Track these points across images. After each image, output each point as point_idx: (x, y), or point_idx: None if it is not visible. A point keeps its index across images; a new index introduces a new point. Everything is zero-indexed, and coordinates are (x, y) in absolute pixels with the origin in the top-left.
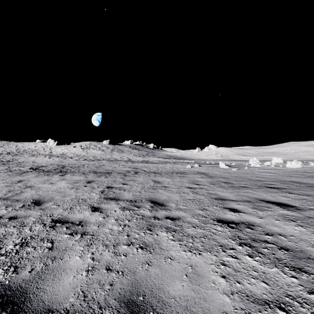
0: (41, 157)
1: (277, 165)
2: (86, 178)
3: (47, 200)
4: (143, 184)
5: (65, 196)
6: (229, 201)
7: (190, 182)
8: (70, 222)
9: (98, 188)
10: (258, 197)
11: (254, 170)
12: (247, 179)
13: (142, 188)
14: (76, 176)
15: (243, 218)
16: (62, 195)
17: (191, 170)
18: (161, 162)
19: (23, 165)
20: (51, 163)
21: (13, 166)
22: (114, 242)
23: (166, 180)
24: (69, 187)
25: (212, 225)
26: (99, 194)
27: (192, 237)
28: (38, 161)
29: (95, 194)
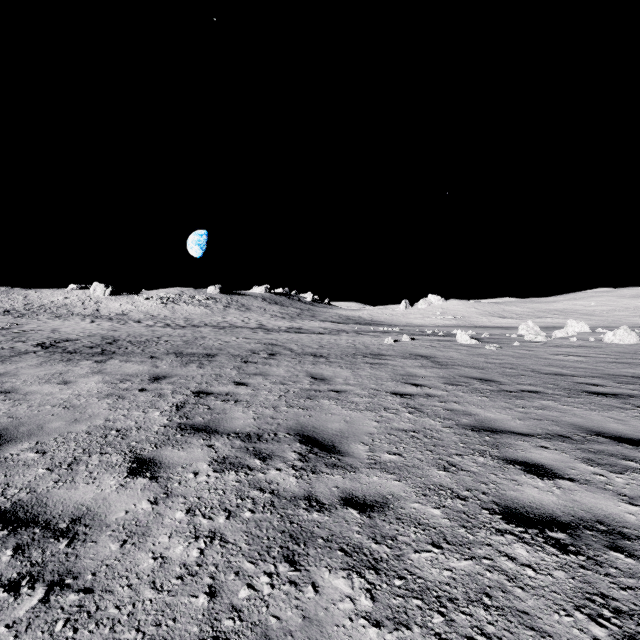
0: (75, 321)
1: (582, 338)
2: (153, 369)
3: (23, 435)
4: (286, 384)
5: (79, 420)
6: (511, 436)
7: (398, 378)
8: (44, 520)
9: (172, 396)
10: (582, 423)
11: (536, 348)
12: (529, 372)
13: (281, 395)
14: (133, 363)
15: (576, 501)
16: (71, 417)
17: (394, 348)
18: (328, 331)
19: (27, 337)
20: (91, 333)
21: (2, 339)
22: (150, 635)
23: (339, 373)
24: (102, 393)
25: (494, 535)
26: (170, 414)
27: (440, 600)
28: (64, 328)
29: (160, 414)
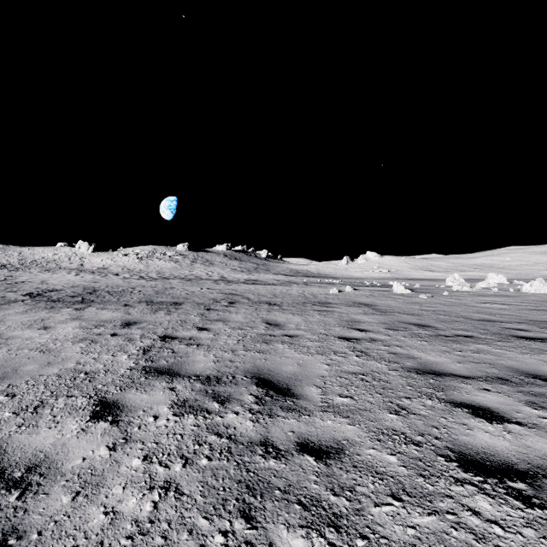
0: (62, 274)
1: (502, 288)
2: (126, 316)
3: None
4: (244, 329)
5: (52, 363)
6: (454, 379)
7: (344, 324)
8: None
9: (140, 340)
10: (517, 366)
11: (464, 297)
12: (460, 318)
13: (239, 339)
14: (108, 310)
15: (529, 446)
16: (45, 360)
17: (339, 297)
18: (280, 283)
19: (18, 287)
20: (74, 284)
21: None
22: None
23: (291, 319)
24: (77, 338)
25: (454, 486)
26: (137, 357)
27: None
28: (52, 280)
29: (127, 357)
